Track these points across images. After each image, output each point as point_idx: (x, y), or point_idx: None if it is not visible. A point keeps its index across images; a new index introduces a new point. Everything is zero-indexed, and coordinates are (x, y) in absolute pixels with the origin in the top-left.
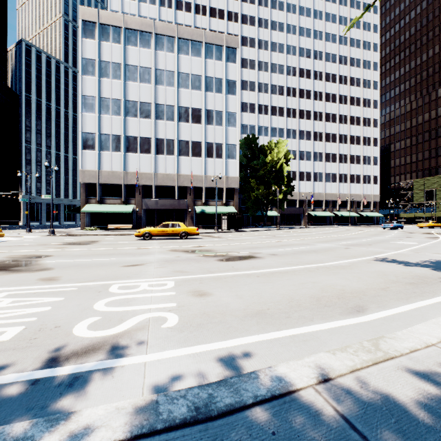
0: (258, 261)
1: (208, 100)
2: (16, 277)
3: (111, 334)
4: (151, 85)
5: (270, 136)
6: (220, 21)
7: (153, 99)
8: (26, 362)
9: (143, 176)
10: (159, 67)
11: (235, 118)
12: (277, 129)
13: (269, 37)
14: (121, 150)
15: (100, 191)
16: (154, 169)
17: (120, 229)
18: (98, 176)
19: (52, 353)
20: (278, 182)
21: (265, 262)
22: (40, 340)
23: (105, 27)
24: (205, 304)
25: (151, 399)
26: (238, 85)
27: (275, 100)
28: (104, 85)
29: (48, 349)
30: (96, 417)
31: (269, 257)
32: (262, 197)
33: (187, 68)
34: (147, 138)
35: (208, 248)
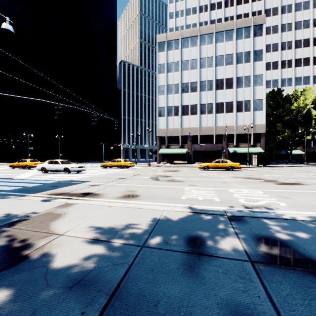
0: (308, 186)
1: (238, 70)
2: (177, 183)
3: (258, 204)
4: (197, 69)
5: (294, 85)
6: (245, 5)
7: (198, 79)
8: (238, 206)
9: (192, 130)
10: (202, 56)
11: (261, 78)
12: (301, 78)
13: (293, 0)
14: (179, 115)
15: (167, 141)
16: (199, 125)
17: (178, 163)
18: (166, 131)
19: (243, 206)
20: (305, 125)
21: (315, 187)
22: (231, 202)
23: (170, 42)
24: (293, 201)
25: (311, 216)
26: (264, 52)
27: (300, 53)
28: (169, 77)
29: (240, 205)
30: (295, 216)
31: (315, 184)
32: (288, 139)
33: (221, 51)
34: (194, 105)
35: (257, 177)
